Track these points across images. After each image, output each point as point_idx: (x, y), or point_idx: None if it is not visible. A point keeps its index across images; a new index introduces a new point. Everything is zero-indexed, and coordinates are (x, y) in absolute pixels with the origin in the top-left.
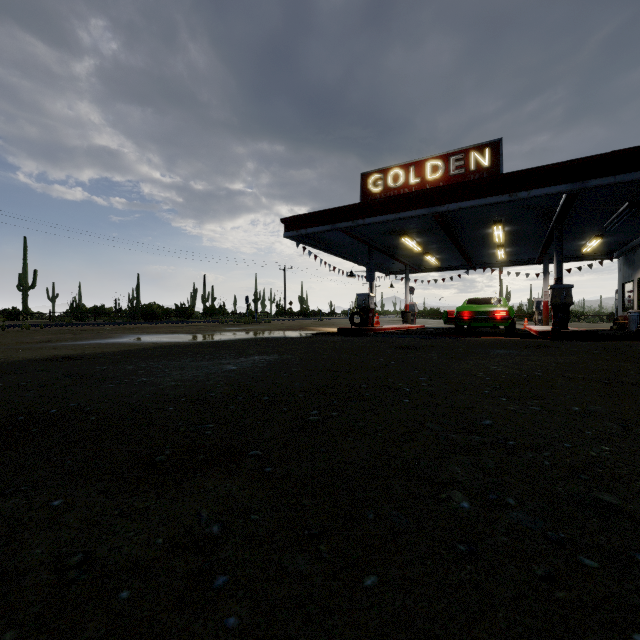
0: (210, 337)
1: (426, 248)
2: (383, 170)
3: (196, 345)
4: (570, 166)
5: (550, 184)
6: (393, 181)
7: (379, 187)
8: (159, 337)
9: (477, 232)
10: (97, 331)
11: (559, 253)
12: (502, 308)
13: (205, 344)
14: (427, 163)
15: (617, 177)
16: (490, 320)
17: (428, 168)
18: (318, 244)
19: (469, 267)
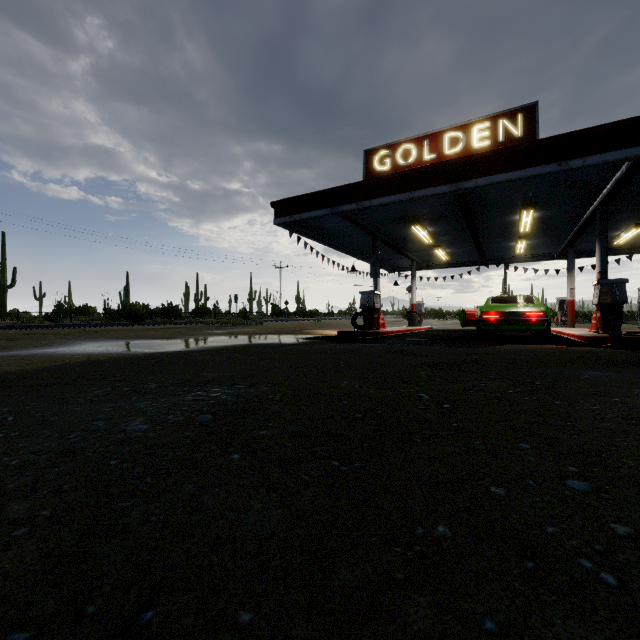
0: (177, 344)
1: (437, 240)
2: (391, 145)
3: (144, 359)
4: None
5: (613, 148)
6: (403, 158)
7: (386, 166)
8: (111, 345)
9: (500, 219)
10: (43, 336)
11: (604, 242)
12: (537, 308)
13: (159, 357)
14: (444, 135)
15: None
16: (523, 322)
17: (446, 141)
18: (315, 234)
19: (481, 263)
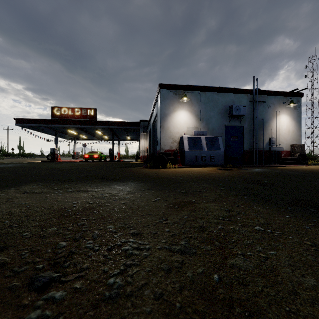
0: None
1: (80, 133)
2: (60, 107)
3: None
4: (106, 122)
5: (102, 125)
6: (64, 112)
7: (59, 112)
8: None
9: (94, 131)
10: None
11: (113, 140)
12: (97, 154)
13: None
14: (75, 109)
15: (115, 126)
16: (93, 157)
17: (75, 111)
18: (32, 128)
19: (100, 140)
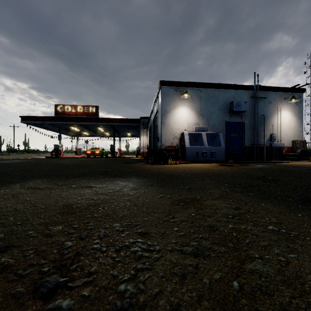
0: None
1: (82, 130)
2: (63, 105)
3: None
4: (108, 119)
5: (104, 122)
6: (67, 109)
7: (62, 110)
8: None
9: (95, 128)
10: None
11: (114, 137)
12: (98, 150)
13: None
14: (78, 106)
15: (116, 123)
16: (95, 153)
17: (78, 108)
18: (37, 125)
19: (101, 136)
